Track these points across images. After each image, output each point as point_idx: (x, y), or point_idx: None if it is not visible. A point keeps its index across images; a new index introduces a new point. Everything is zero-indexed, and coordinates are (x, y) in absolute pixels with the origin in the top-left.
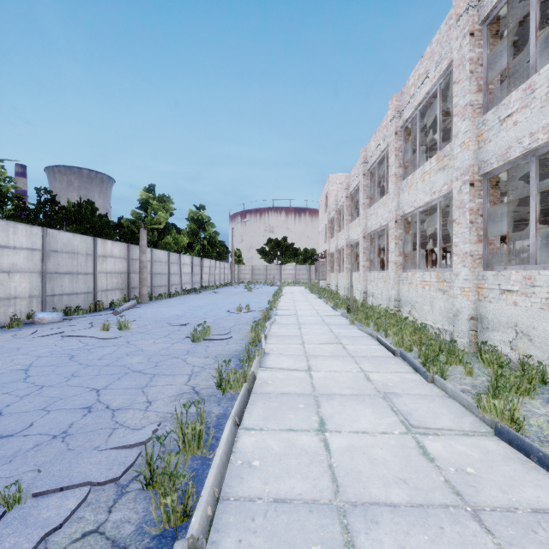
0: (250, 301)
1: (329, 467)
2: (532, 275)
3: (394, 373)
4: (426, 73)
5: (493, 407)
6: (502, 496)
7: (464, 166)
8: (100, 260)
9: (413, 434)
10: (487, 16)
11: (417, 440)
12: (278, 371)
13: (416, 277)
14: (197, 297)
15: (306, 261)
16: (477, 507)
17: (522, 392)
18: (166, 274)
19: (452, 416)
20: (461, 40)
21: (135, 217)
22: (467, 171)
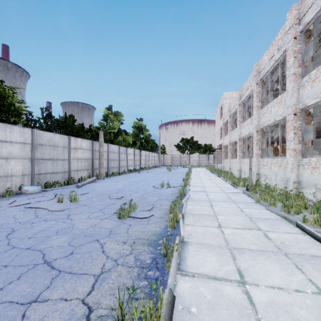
0: (170, 178)
1: None
2: None
3: None
4: None
5: None
6: None
7: None
8: (73, 151)
9: None
10: None
11: None
12: (201, 278)
13: None
14: (136, 174)
15: (206, 152)
16: None
17: None
18: (118, 160)
19: None
20: None
21: (101, 125)
22: None
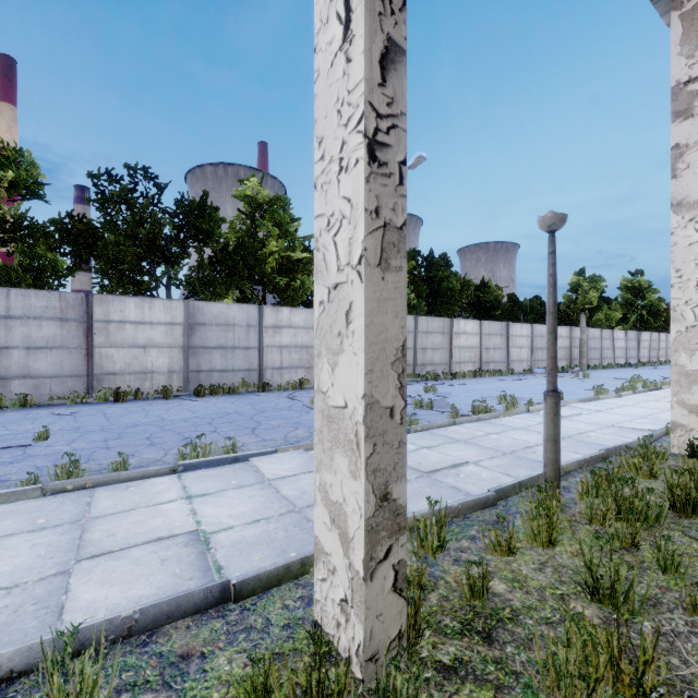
0: None
1: None
2: None
3: None
4: None
5: None
6: None
7: None
8: None
9: None
10: None
11: None
12: None
13: None
14: (633, 370)
15: None
16: None
17: None
18: (599, 349)
19: None
20: None
21: (567, 300)
22: None
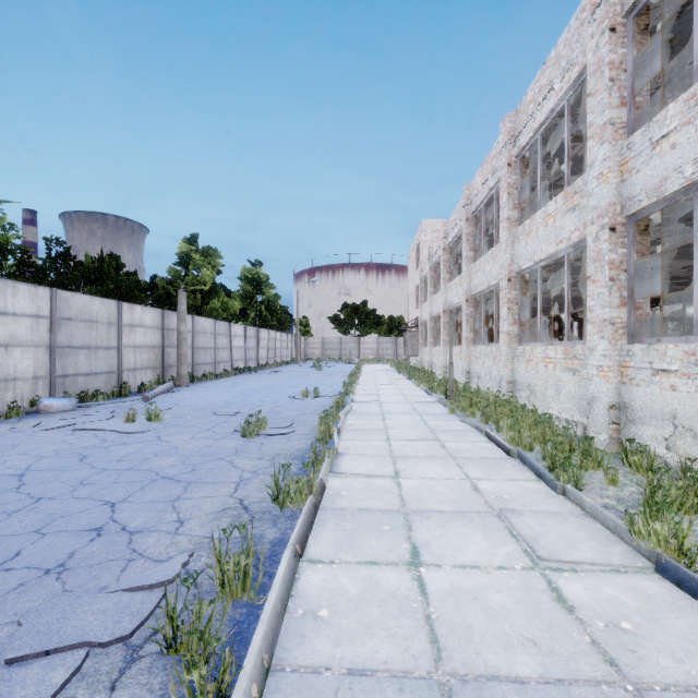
0: (320, 383)
1: (427, 619)
2: (697, 350)
3: (510, 481)
4: (550, 84)
5: (653, 533)
6: (676, 667)
7: (602, 205)
8: (127, 330)
9: (542, 570)
10: (634, 5)
11: (548, 579)
12: (355, 477)
13: (536, 352)
14: (252, 378)
15: (392, 331)
16: (641, 684)
17: (688, 509)
18: (212, 349)
19: (594, 543)
20: (599, 38)
21: (173, 275)
22: (607, 212)
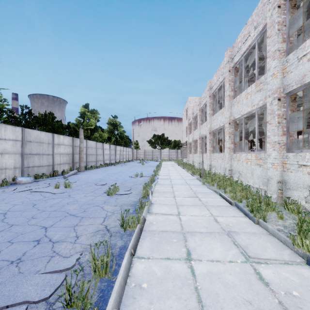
0: (143, 170)
1: (195, 289)
2: None
3: (232, 217)
4: (249, 33)
5: (305, 245)
6: None
7: (274, 88)
8: (56, 146)
9: (251, 263)
10: None
11: (254, 267)
12: (159, 215)
13: (242, 156)
14: (113, 168)
15: (175, 147)
16: None
17: None
18: (95, 155)
19: (275, 249)
20: (272, 11)
21: (78, 122)
22: (276, 91)
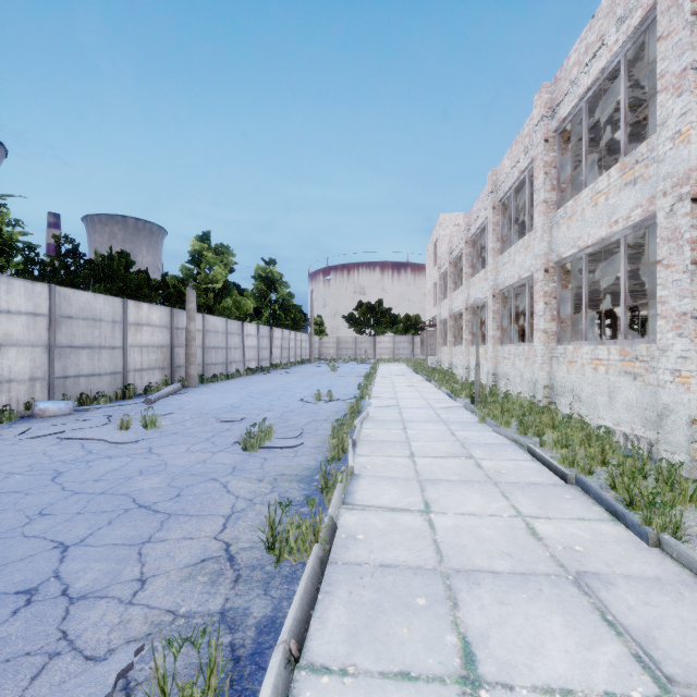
0: (334, 385)
1: None
2: None
3: (577, 521)
4: (601, 39)
5: None
6: None
7: (680, 171)
8: (133, 329)
9: None
10: None
11: None
12: (374, 511)
13: (582, 353)
14: (264, 378)
15: (408, 331)
16: None
17: None
18: (224, 349)
19: None
20: None
21: (185, 274)
22: (688, 179)
